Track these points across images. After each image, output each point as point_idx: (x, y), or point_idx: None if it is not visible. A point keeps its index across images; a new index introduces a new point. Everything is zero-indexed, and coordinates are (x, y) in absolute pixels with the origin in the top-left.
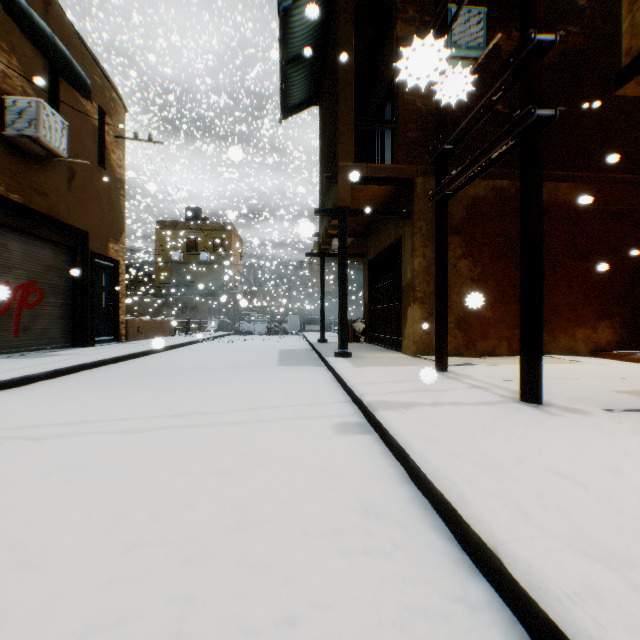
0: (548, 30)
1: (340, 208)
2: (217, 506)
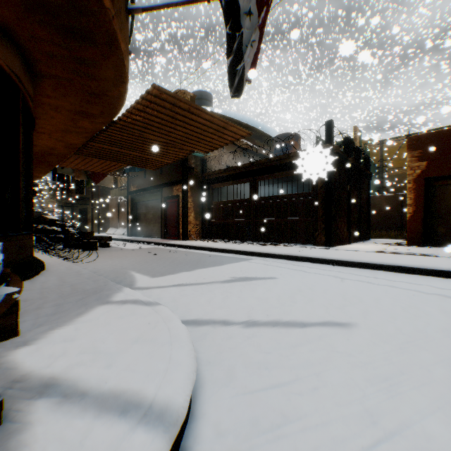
0: (119, 171)
1: (73, 203)
2: None
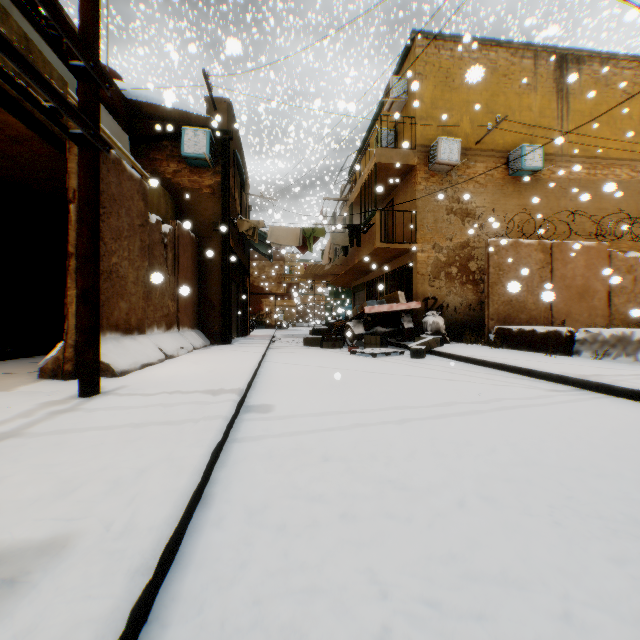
0: None
1: None
2: (326, 385)
